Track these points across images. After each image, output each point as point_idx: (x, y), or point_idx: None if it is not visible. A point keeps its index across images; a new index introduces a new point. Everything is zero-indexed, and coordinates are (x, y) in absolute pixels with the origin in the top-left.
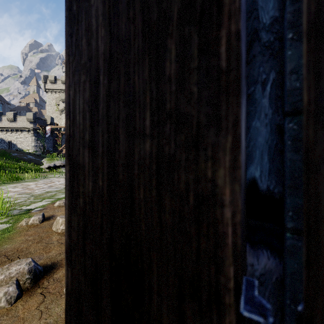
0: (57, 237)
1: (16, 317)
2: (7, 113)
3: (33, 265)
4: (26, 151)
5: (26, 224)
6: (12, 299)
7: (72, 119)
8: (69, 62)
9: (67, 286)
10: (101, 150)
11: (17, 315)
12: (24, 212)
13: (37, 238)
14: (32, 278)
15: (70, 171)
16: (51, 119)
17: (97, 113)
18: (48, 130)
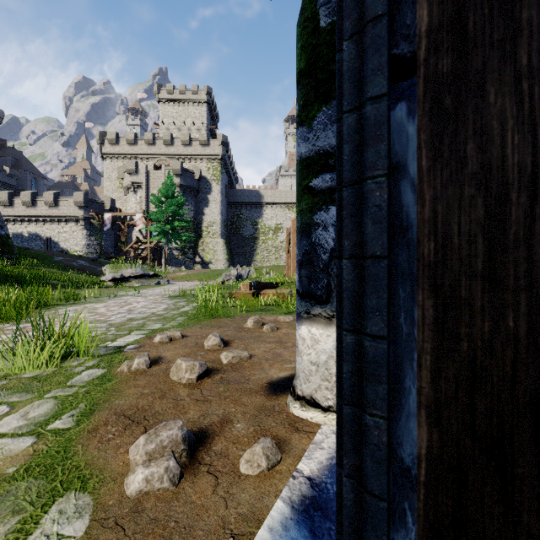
0: (185, 390)
1: (192, 504)
2: (45, 194)
3: (186, 430)
4: (73, 253)
5: (128, 370)
6: (176, 478)
7: (441, 241)
8: (434, 169)
9: (428, 452)
10: (512, 284)
11: (192, 500)
12: (113, 351)
13: (156, 391)
14: (188, 450)
15: (435, 306)
16: (111, 201)
17: (504, 238)
18: (107, 220)
